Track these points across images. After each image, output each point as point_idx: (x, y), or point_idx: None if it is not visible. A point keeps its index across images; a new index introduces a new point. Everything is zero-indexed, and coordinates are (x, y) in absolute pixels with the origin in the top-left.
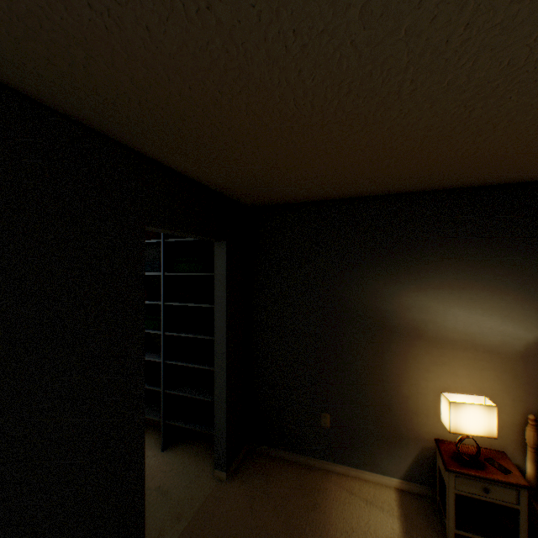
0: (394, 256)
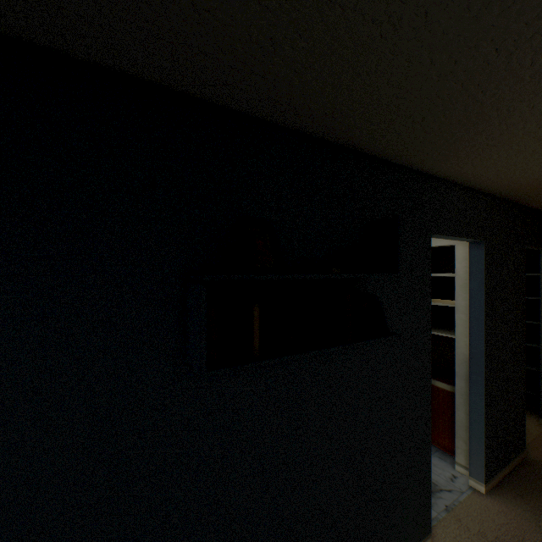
0: None
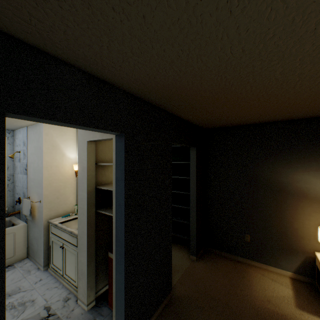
0: (288, 153)
